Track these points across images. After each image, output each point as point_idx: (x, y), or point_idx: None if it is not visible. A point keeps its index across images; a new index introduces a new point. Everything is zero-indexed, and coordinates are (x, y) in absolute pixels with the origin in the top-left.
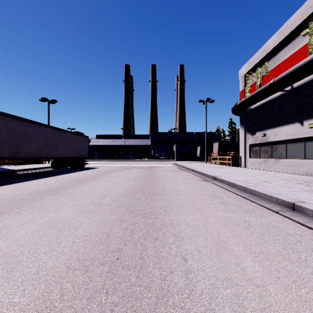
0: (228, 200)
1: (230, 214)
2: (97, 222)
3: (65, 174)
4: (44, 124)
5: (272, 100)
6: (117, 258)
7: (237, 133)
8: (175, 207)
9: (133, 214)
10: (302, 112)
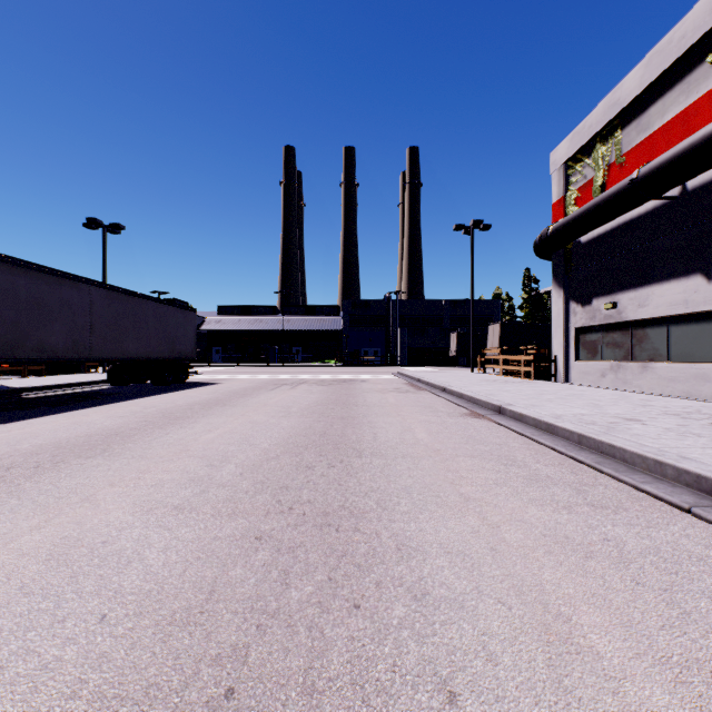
0: (545, 472)
1: (559, 515)
2: (187, 544)
3: (136, 399)
4: (86, 280)
5: (634, 222)
6: (228, 690)
7: (542, 302)
8: (406, 493)
9: (293, 517)
10: (711, 248)
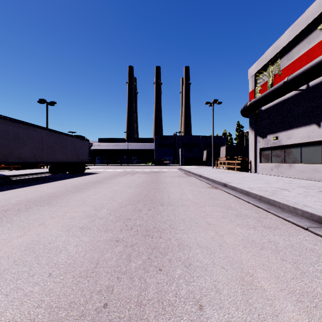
0: (244, 212)
1: (250, 231)
2: (86, 243)
3: (62, 180)
4: (39, 127)
5: (285, 100)
6: (105, 304)
7: (245, 136)
8: (182, 221)
9: (132, 232)
10: (320, 112)
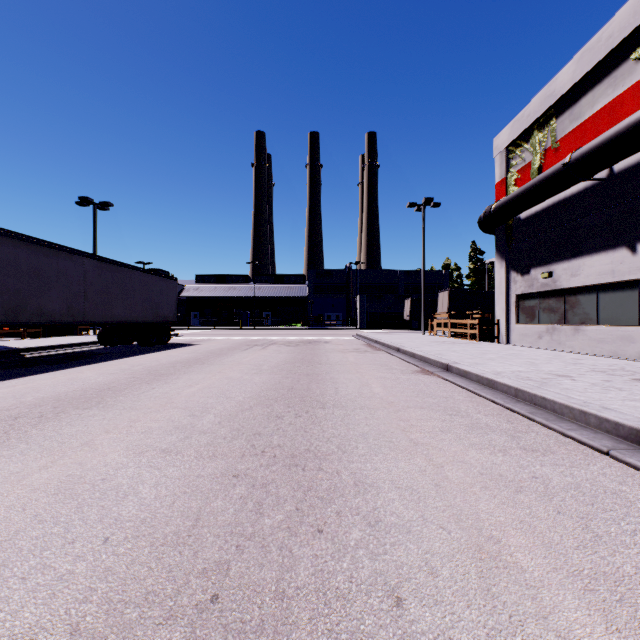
0: (484, 421)
1: (495, 457)
2: (175, 481)
3: (125, 358)
4: (80, 252)
5: (567, 200)
6: (213, 596)
7: (487, 271)
8: (363, 439)
9: (265, 459)
10: (635, 224)
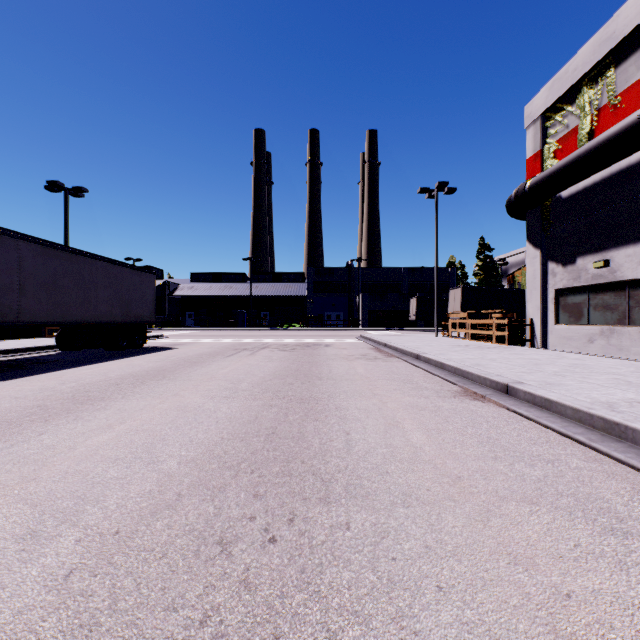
0: None
1: None
2: None
3: (68, 368)
4: (13, 233)
5: (633, 168)
6: None
7: (496, 269)
8: None
9: None
10: None
